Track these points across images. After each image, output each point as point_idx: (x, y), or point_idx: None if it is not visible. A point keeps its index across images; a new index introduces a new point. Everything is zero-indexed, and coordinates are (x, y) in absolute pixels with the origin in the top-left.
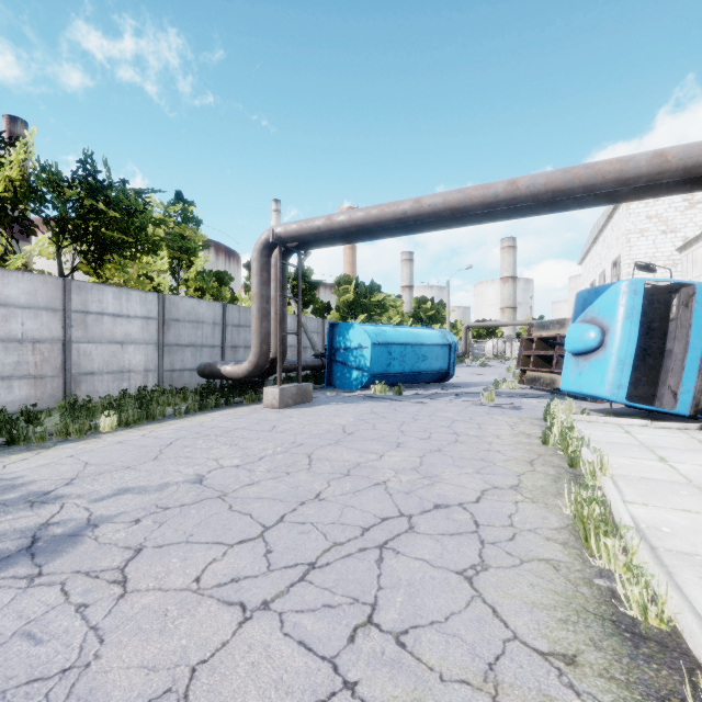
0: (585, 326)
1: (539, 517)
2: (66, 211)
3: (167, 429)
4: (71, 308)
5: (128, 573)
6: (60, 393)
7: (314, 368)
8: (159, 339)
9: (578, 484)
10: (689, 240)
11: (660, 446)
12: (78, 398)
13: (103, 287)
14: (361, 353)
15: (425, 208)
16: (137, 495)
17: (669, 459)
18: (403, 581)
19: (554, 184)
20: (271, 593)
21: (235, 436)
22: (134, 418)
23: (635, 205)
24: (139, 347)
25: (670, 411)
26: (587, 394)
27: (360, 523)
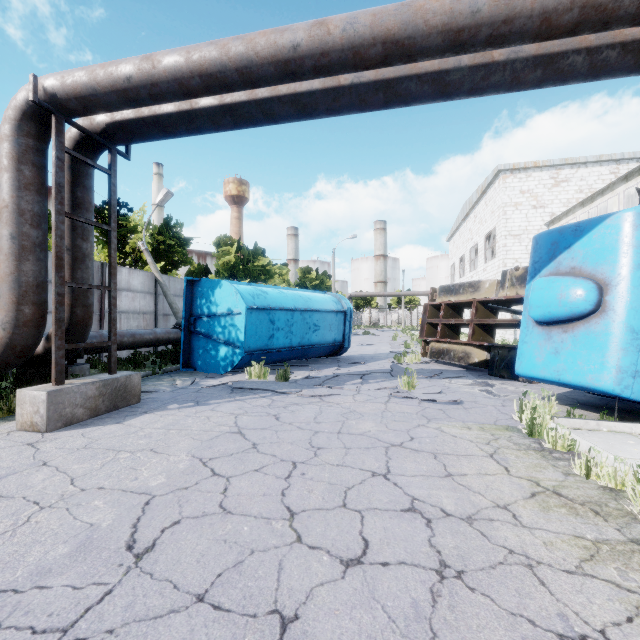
0: (567, 279)
1: None
2: None
3: None
4: None
5: None
6: None
7: (169, 341)
8: None
9: None
10: (560, 214)
11: None
12: None
13: None
14: (231, 322)
15: (334, 37)
16: None
17: None
18: None
19: None
20: None
21: None
22: None
23: (511, 179)
24: None
25: None
26: (572, 384)
27: None
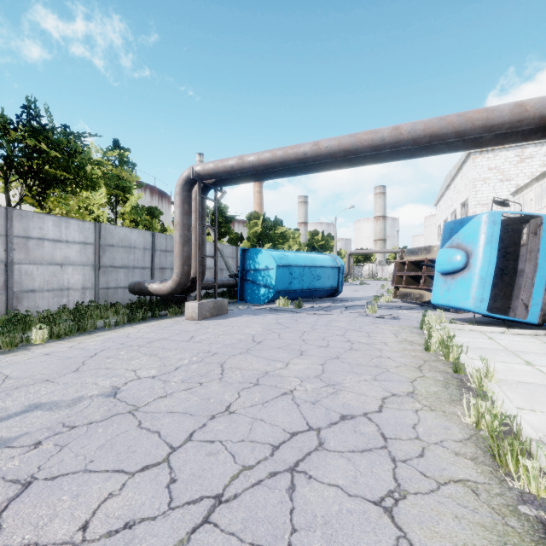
0: (452, 250)
1: (441, 427)
2: (10, 149)
3: (95, 340)
4: (13, 234)
5: (5, 519)
6: (3, 308)
7: (229, 285)
8: (95, 261)
9: (466, 389)
10: (521, 187)
11: (522, 351)
12: (20, 313)
13: (44, 216)
14: (267, 274)
15: (322, 150)
16: (47, 411)
17: (534, 362)
18: (318, 519)
19: (431, 130)
20: (168, 545)
21: (156, 346)
22: (65, 331)
23: (480, 159)
24: (77, 268)
25: (523, 320)
26: (454, 306)
27: (269, 440)
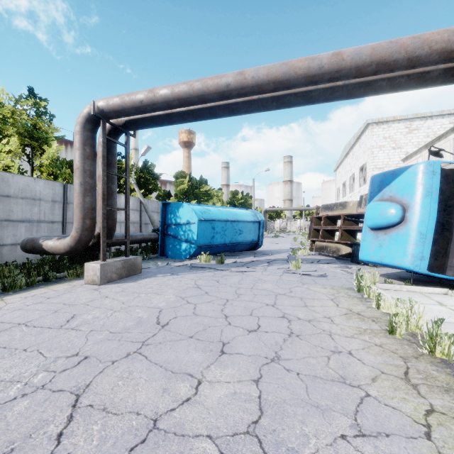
0: (386, 203)
1: None
2: None
3: None
4: None
5: None
6: None
7: (150, 240)
8: None
9: None
10: (411, 153)
11: None
12: None
13: None
14: (189, 228)
15: (248, 80)
16: None
17: None
18: None
19: (380, 55)
20: None
21: None
22: None
23: (376, 129)
24: None
25: None
26: (388, 264)
27: None
